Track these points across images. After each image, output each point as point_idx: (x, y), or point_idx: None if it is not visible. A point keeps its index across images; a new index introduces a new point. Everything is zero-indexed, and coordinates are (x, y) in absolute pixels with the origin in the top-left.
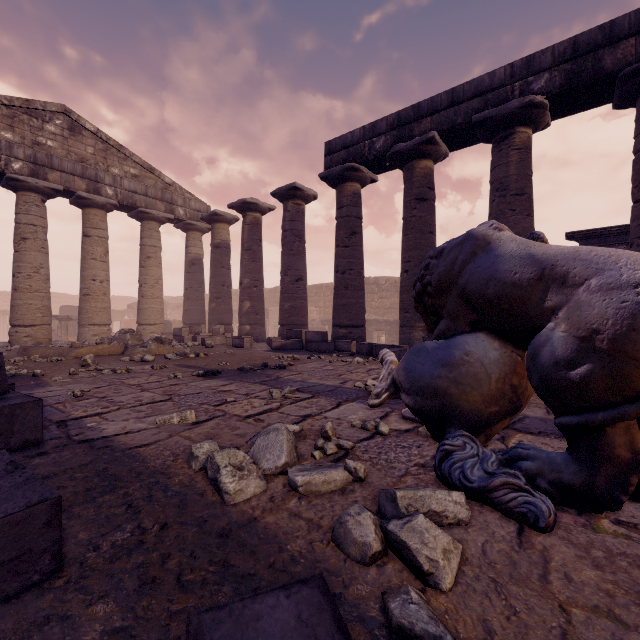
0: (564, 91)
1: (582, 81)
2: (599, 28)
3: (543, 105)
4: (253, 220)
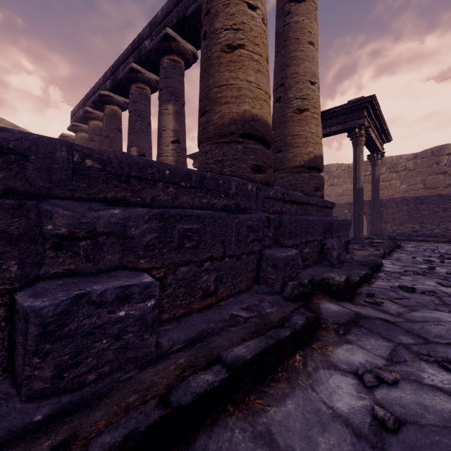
0: (112, 89)
1: (114, 84)
2: (117, 60)
3: (108, 95)
4: None
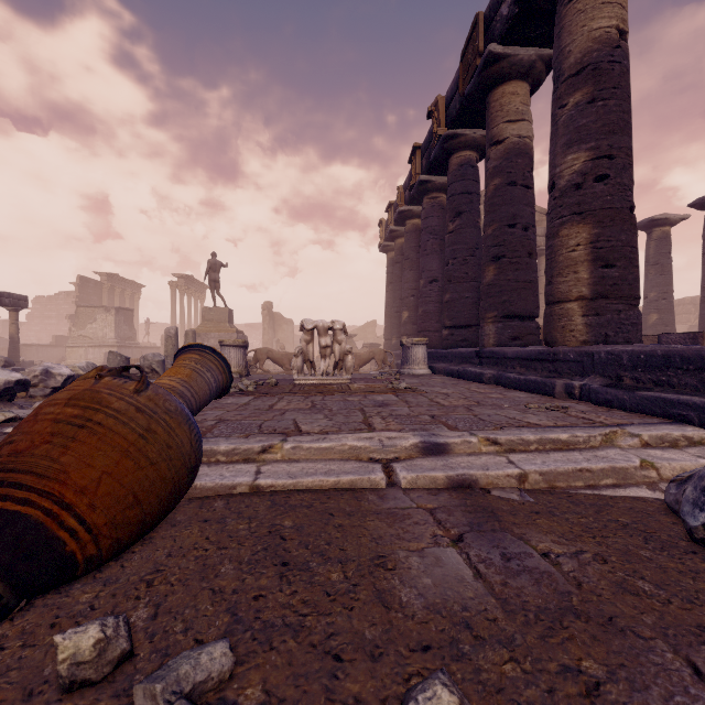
0: None
1: None
2: None
3: None
4: (660, 235)
